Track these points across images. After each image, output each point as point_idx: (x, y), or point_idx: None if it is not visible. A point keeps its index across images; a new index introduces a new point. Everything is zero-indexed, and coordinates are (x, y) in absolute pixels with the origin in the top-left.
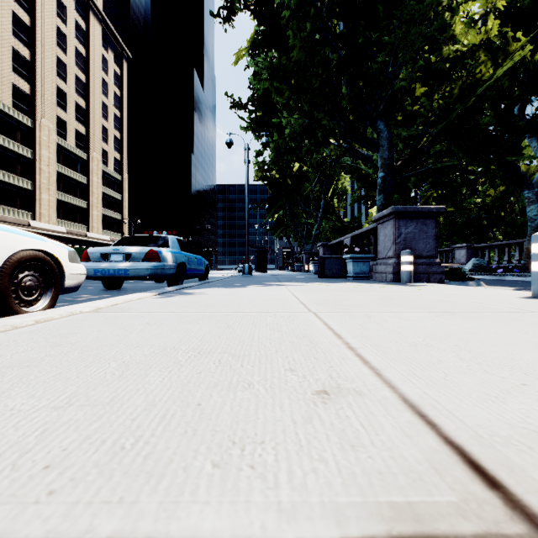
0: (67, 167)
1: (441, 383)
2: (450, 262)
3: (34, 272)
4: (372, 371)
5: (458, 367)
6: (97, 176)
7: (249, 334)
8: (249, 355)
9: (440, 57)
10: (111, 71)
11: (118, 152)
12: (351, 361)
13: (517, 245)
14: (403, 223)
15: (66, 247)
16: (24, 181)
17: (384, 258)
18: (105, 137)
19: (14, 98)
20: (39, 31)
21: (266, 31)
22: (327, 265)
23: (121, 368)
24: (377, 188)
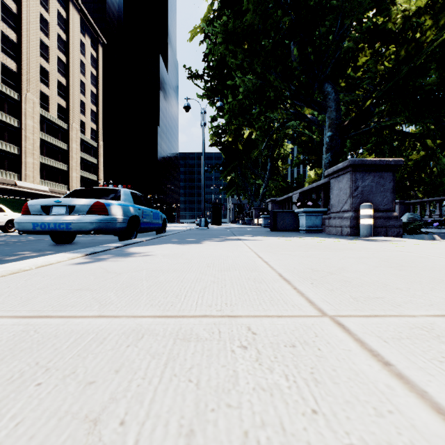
0: (50, 135)
1: None
2: None
3: None
4: None
5: None
6: (76, 144)
7: None
8: None
9: (389, 19)
10: (88, 54)
11: (95, 123)
12: None
13: None
14: (359, 176)
15: None
16: (11, 147)
17: (339, 212)
18: (83, 110)
19: (2, 75)
20: (25, 17)
21: None
22: (279, 218)
23: None
24: (325, 147)
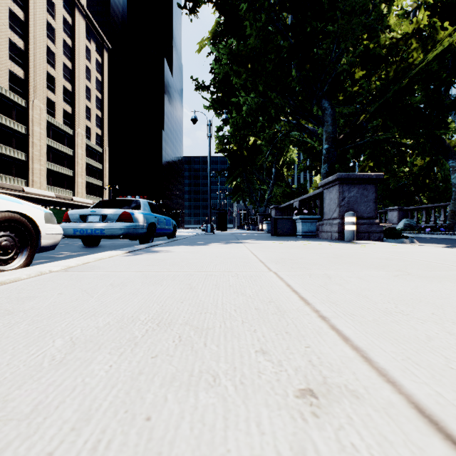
0: (56, 141)
1: (450, 375)
2: (383, 222)
3: (10, 233)
4: (358, 354)
5: (455, 347)
6: (82, 149)
7: (212, 298)
8: (213, 327)
9: (378, 44)
10: (93, 59)
11: (100, 128)
12: (329, 336)
13: (442, 208)
14: (346, 188)
15: (43, 209)
16: (19, 153)
17: (329, 219)
18: (88, 115)
19: (10, 82)
20: (32, 25)
21: (226, 21)
22: (279, 225)
23: (65, 349)
24: (322, 158)
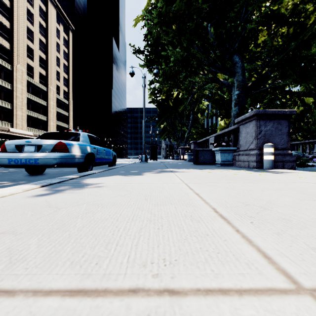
0: (34, 95)
1: None
2: None
3: None
4: None
5: None
6: (53, 101)
7: None
8: None
9: (282, 5)
10: (62, 37)
11: (66, 87)
12: None
13: None
14: (263, 122)
15: None
16: (6, 103)
17: (246, 150)
18: (58, 77)
19: None
20: (16, 10)
21: None
22: (200, 155)
23: None
24: (234, 102)
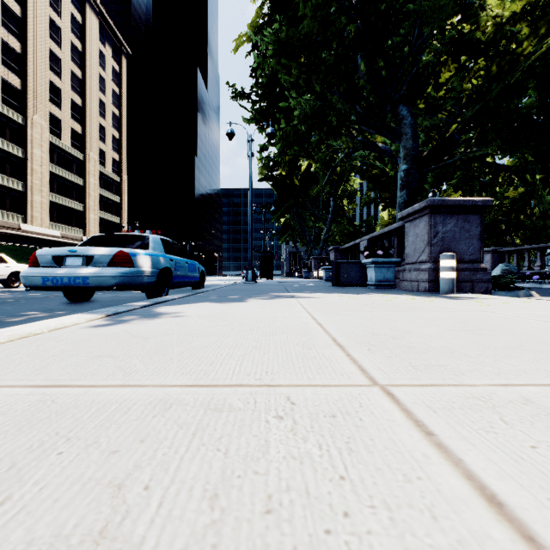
0: (62, 168)
1: None
2: None
3: None
4: None
5: None
6: (95, 178)
7: None
8: None
9: (477, 26)
10: (109, 67)
11: (117, 153)
12: None
13: None
14: (440, 219)
15: None
16: (15, 182)
17: (415, 263)
18: (103, 137)
19: (3, 93)
20: (31, 22)
21: None
22: (343, 271)
23: None
24: (399, 183)
